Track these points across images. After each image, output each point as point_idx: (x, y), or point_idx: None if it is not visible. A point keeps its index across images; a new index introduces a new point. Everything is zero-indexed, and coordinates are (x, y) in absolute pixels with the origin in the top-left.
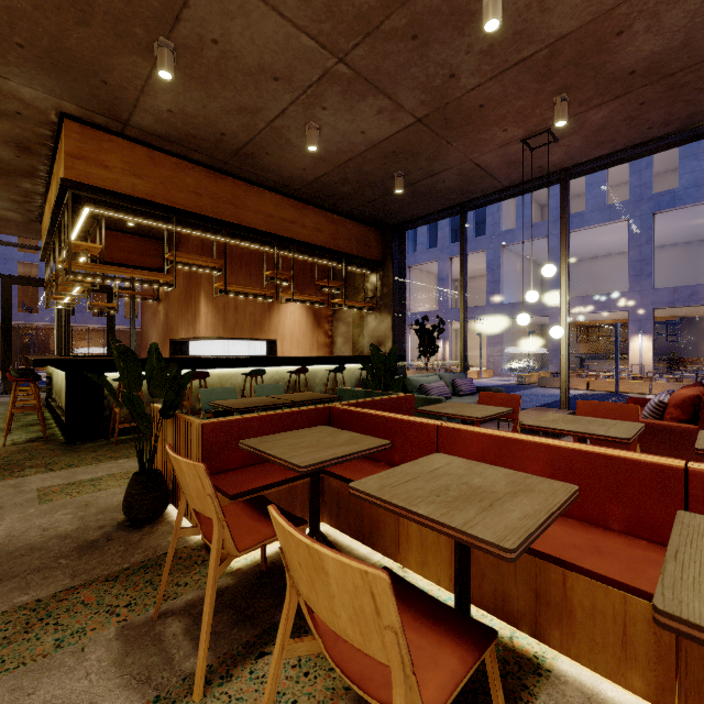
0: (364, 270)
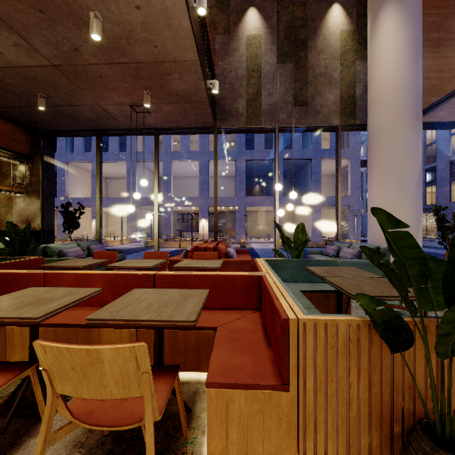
0: (12, 160)
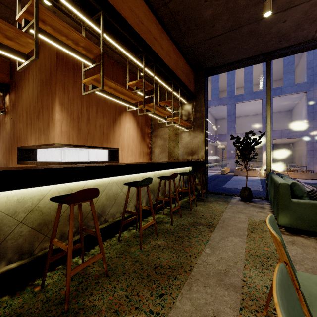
0: (184, 99)
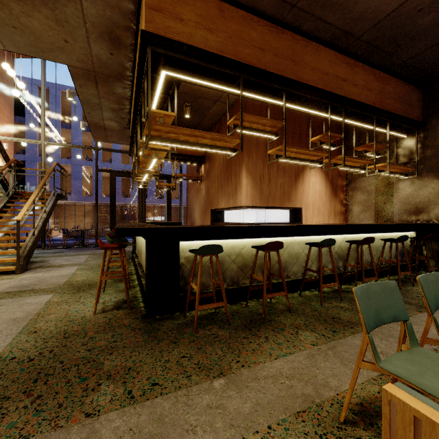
0: (400, 133)
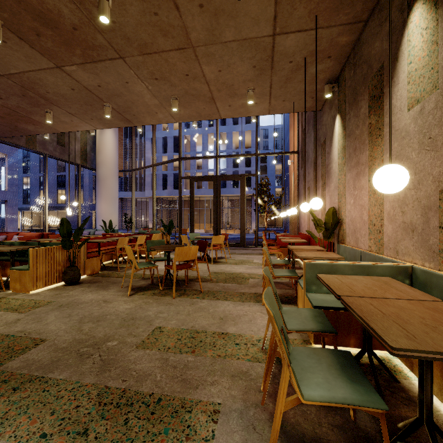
0: None
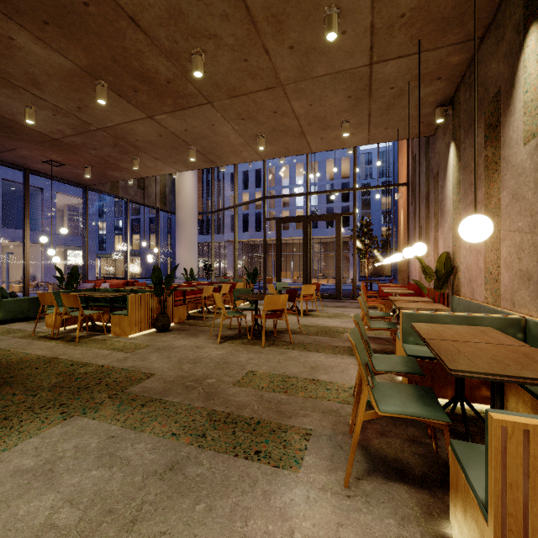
0: None
